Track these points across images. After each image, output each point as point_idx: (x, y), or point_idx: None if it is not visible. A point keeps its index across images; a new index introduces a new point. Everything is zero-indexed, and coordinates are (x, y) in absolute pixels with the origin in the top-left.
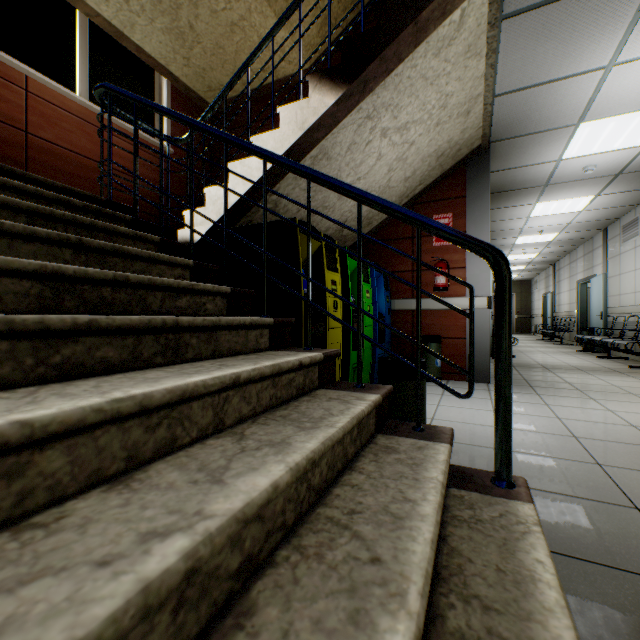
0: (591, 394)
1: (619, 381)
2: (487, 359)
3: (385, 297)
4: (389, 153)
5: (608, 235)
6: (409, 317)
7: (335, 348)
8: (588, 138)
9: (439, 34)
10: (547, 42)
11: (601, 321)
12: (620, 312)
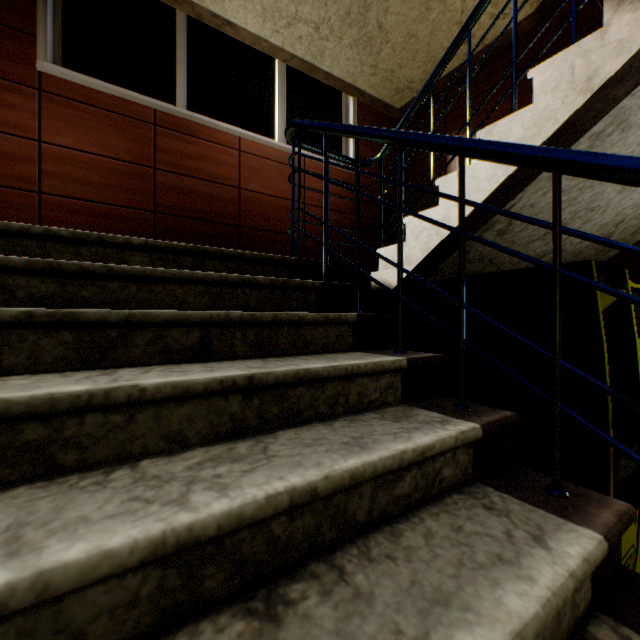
0: None
1: None
2: None
3: None
4: None
5: None
6: None
7: None
8: None
9: None
10: None
11: None
12: None
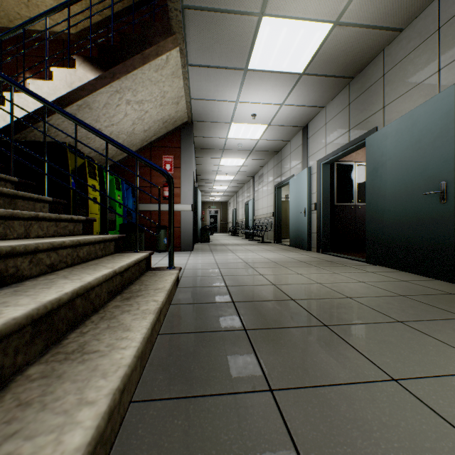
0: (235, 251)
1: (249, 247)
2: (191, 238)
3: (133, 201)
4: (133, 114)
5: (255, 180)
6: (149, 215)
7: (95, 226)
8: (236, 131)
9: (156, 62)
10: (210, 83)
11: (252, 223)
12: (258, 218)
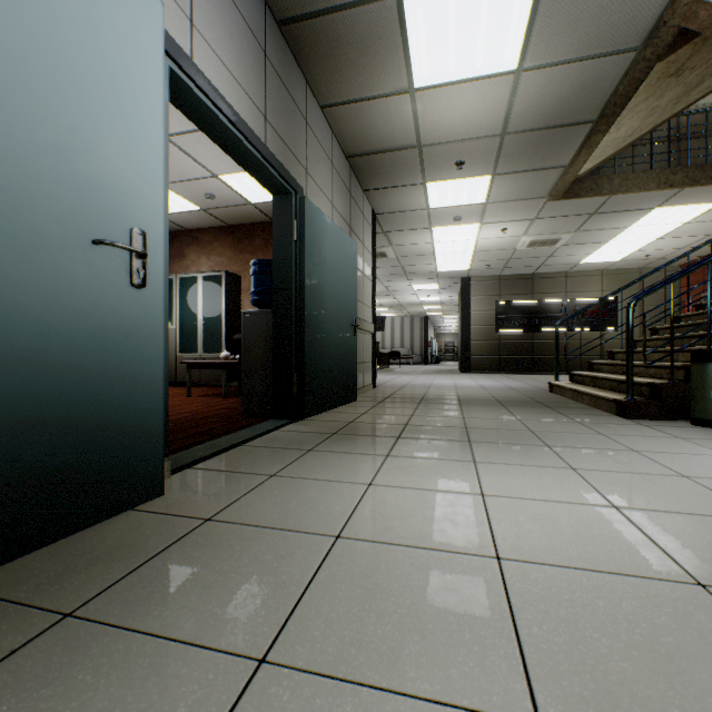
0: None
1: None
2: None
3: None
4: None
5: None
6: None
7: None
8: None
9: None
10: None
11: None
12: None
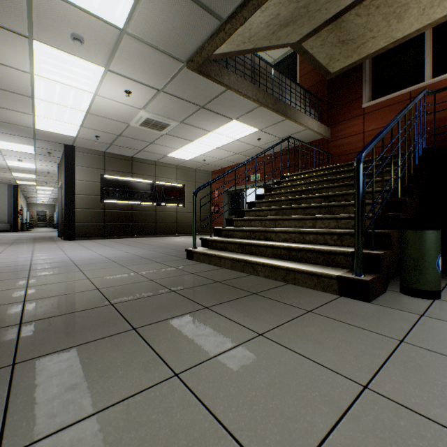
0: None
1: None
2: None
3: None
4: None
5: None
6: None
7: None
8: None
9: None
10: None
11: None
12: None
